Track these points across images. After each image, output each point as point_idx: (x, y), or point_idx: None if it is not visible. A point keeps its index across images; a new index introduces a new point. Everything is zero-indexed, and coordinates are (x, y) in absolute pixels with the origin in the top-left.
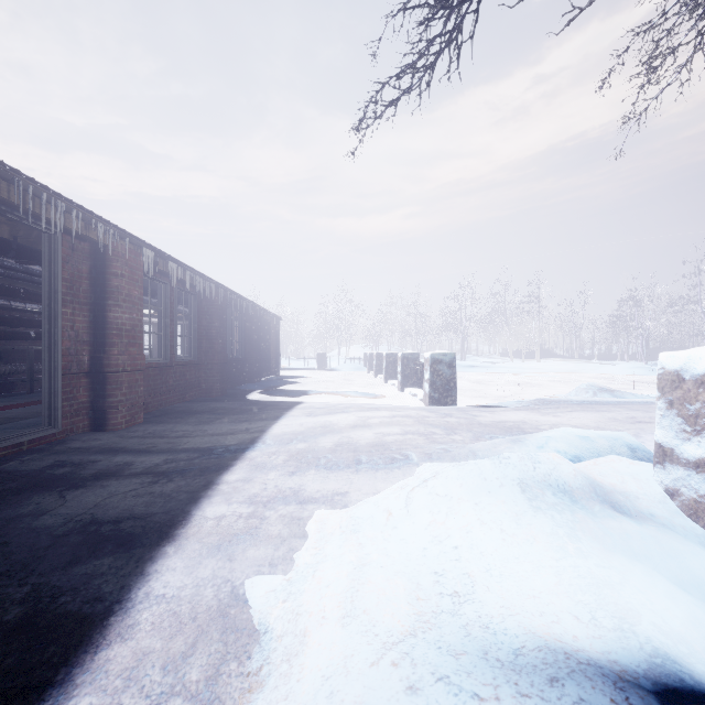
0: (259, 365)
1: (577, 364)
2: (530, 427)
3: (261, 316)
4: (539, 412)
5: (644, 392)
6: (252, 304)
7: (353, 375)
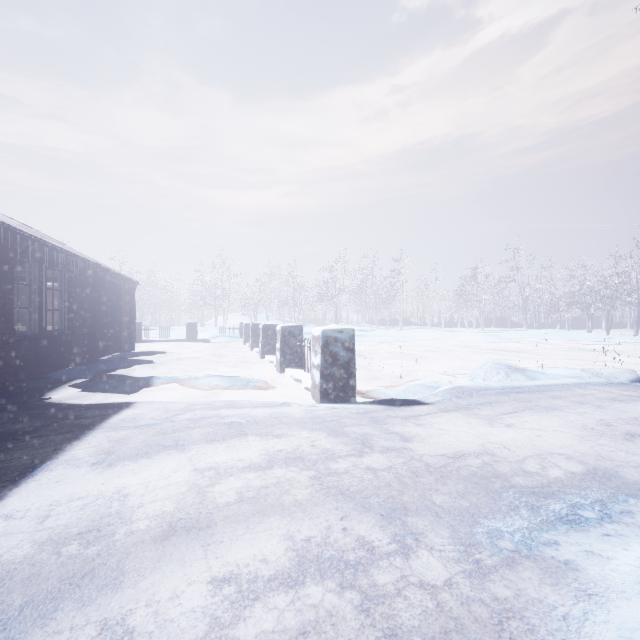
0: (95, 340)
1: (438, 332)
2: (514, 471)
3: (100, 277)
4: (478, 415)
5: (519, 363)
6: (79, 259)
7: (226, 347)
